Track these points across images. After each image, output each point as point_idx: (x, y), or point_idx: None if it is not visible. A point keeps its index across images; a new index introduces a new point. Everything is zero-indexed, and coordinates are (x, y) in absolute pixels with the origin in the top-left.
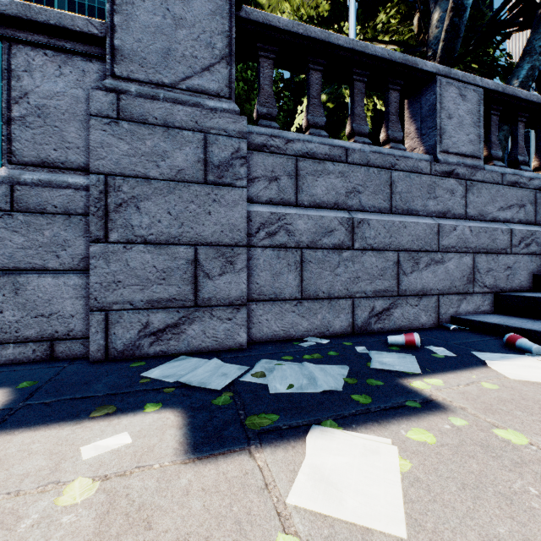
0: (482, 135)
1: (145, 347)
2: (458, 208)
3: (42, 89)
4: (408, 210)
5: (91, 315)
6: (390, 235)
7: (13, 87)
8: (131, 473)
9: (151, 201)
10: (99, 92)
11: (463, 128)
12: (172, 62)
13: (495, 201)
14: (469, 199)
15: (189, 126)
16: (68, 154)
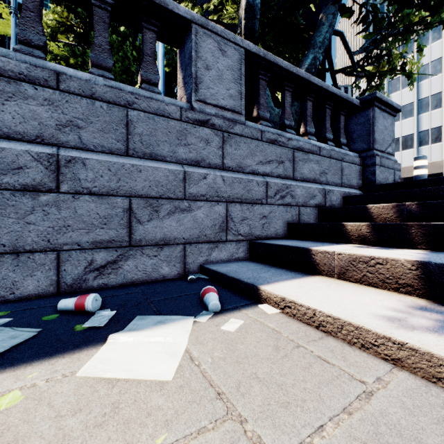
0: (243, 93)
1: None
2: (214, 158)
3: None
4: (152, 154)
5: None
6: (118, 178)
7: None
8: None
9: None
10: None
11: (223, 82)
12: None
13: (255, 155)
14: (227, 150)
15: None
16: None
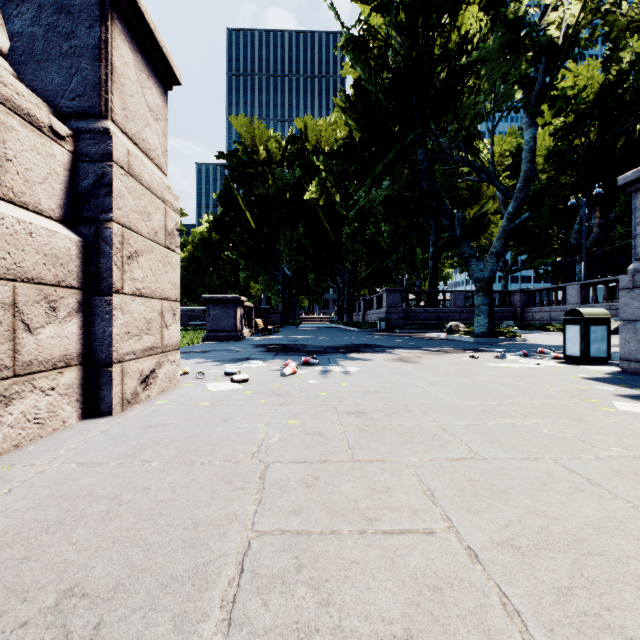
0: None
1: None
2: None
3: None
4: None
5: None
6: None
7: (636, 217)
8: (595, 390)
9: None
10: None
11: None
12: None
13: None
14: None
15: None
16: None
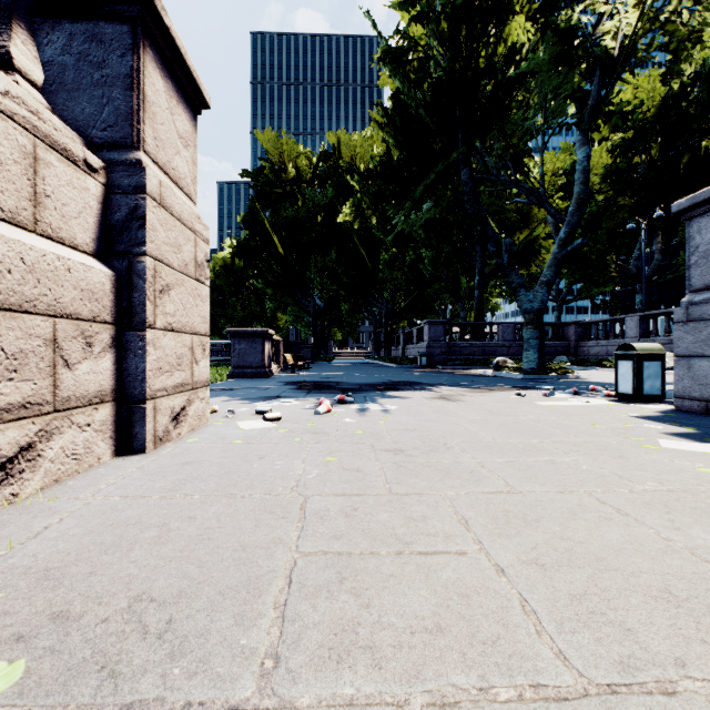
0: None
1: None
2: None
3: (705, 239)
4: None
5: None
6: None
7: (690, 246)
8: (643, 429)
9: None
10: None
11: None
12: None
13: None
14: None
15: None
16: None
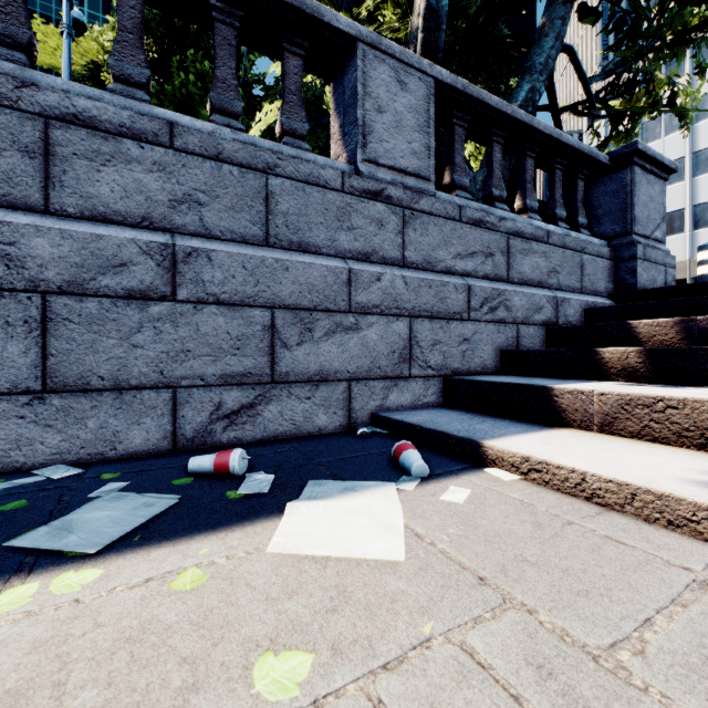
0: (432, 147)
1: None
2: (391, 249)
3: None
4: (302, 243)
5: None
6: (256, 280)
7: None
8: None
9: None
10: None
11: (403, 132)
12: None
13: (450, 244)
14: (409, 236)
15: None
16: None
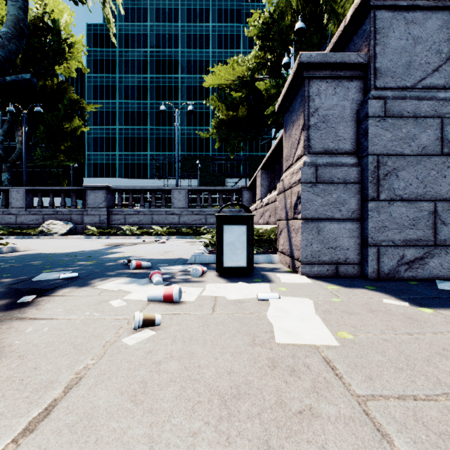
0: None
1: (401, 272)
2: None
3: (325, 104)
4: None
5: (369, 248)
6: None
7: (310, 106)
8: None
9: (405, 171)
10: (373, 101)
11: None
12: (411, 70)
13: None
14: None
15: (430, 114)
16: (338, 144)
